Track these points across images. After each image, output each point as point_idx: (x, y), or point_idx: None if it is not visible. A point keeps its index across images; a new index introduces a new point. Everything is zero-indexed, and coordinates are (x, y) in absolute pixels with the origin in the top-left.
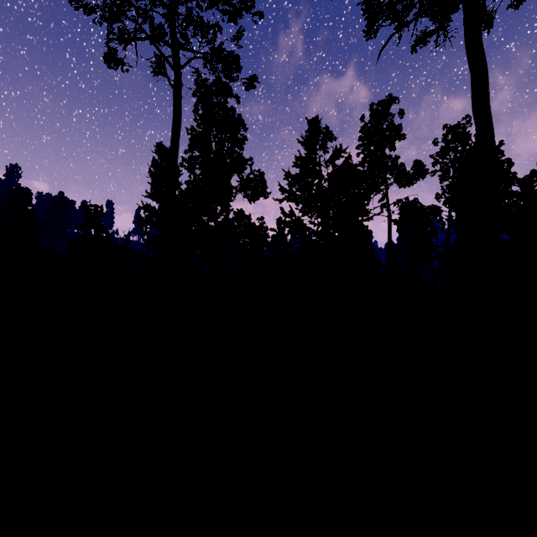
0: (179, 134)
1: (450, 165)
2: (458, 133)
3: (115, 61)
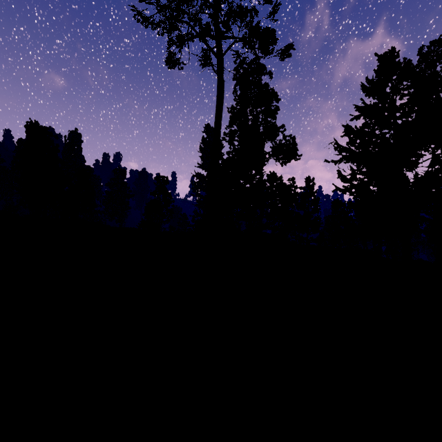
0: (221, 112)
1: None
2: None
3: (173, 62)
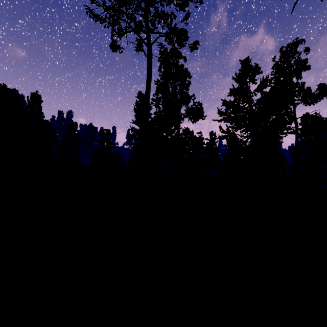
0: (150, 84)
1: None
2: None
3: (115, 47)
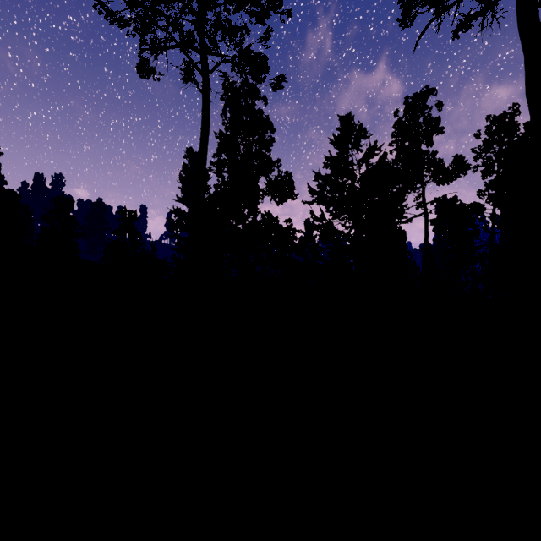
0: (207, 139)
1: (495, 159)
2: (504, 124)
3: (147, 71)
